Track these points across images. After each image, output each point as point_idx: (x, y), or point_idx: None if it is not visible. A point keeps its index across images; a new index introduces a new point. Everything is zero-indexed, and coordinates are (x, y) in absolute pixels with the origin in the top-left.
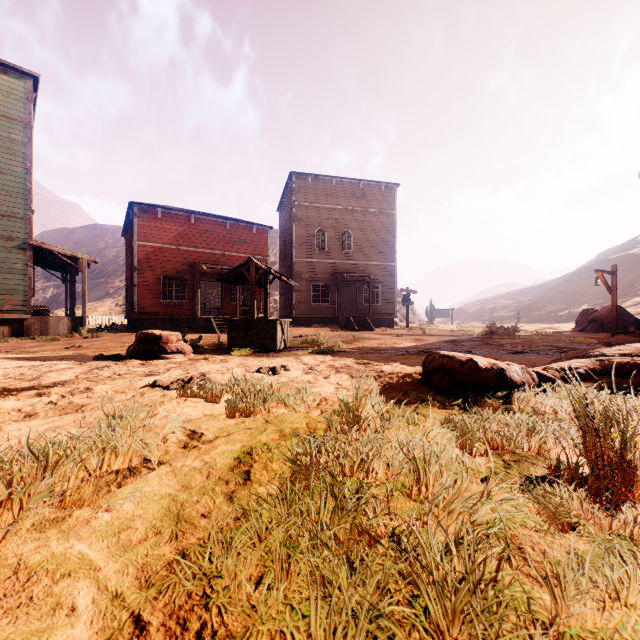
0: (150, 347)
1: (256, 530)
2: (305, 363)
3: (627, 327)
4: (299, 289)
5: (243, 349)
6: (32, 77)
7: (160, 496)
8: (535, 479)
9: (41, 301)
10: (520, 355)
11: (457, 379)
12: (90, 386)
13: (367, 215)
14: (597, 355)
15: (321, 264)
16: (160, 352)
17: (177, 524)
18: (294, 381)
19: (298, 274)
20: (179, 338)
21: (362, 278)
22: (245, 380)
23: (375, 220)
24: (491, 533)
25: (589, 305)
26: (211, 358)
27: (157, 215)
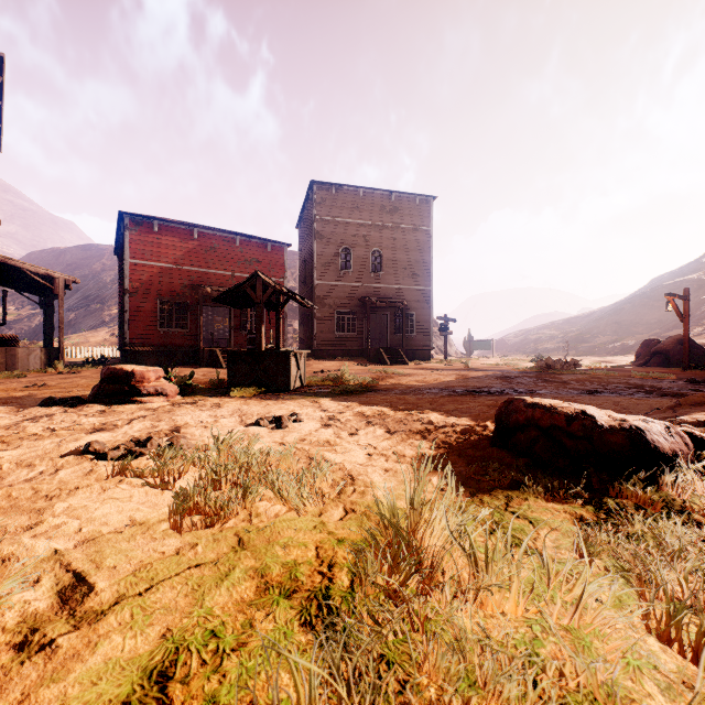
0: (118, 387)
1: None
2: (324, 409)
3: (696, 360)
4: (321, 316)
5: (246, 389)
6: None
7: None
8: None
9: (26, 331)
10: (599, 396)
11: (561, 443)
12: None
13: (399, 232)
14: None
15: (347, 288)
16: (132, 394)
17: None
18: (306, 441)
19: (320, 299)
20: (159, 375)
21: (394, 304)
22: (229, 442)
23: (408, 238)
24: None
25: (644, 336)
26: (200, 402)
27: (153, 228)
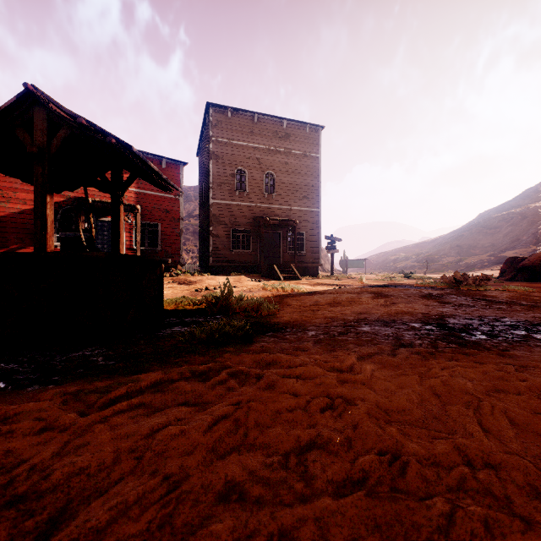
0: None
1: None
2: None
3: None
4: (217, 234)
5: None
6: None
7: None
8: None
9: None
10: None
11: None
12: None
13: (291, 157)
14: None
15: (242, 207)
16: None
17: None
18: None
19: (216, 217)
20: None
21: (286, 222)
22: None
23: (299, 163)
24: None
25: (483, 256)
26: None
27: None
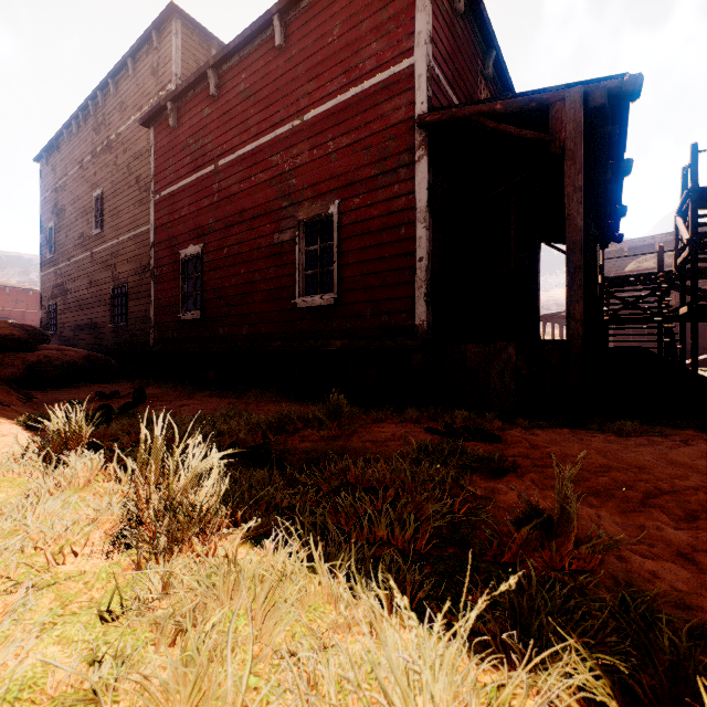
0: None
1: None
2: None
3: None
4: None
5: None
6: None
7: None
8: None
9: None
10: None
11: None
12: None
13: None
14: None
15: None
16: None
17: None
18: None
19: None
20: None
21: None
22: None
23: None
24: None
25: None
26: None
27: None
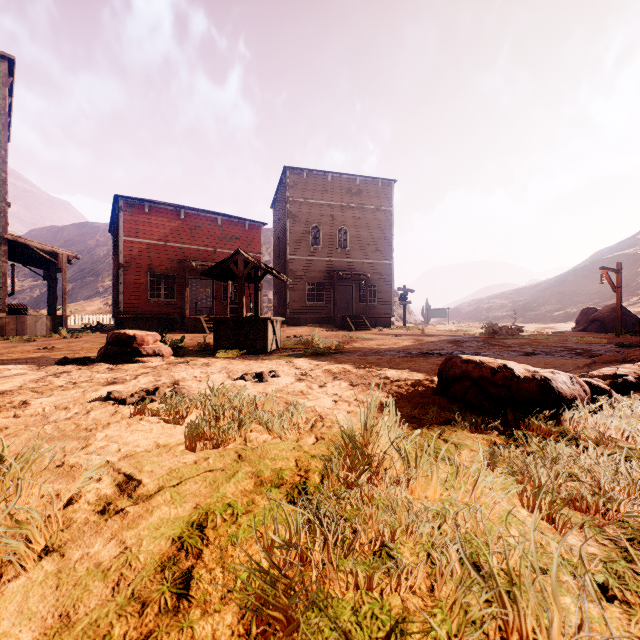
0: (122, 349)
1: None
2: (298, 367)
3: (629, 327)
4: (293, 288)
5: (230, 351)
6: (7, 59)
7: None
8: None
9: (28, 300)
10: (534, 357)
11: (487, 391)
12: (30, 399)
13: (363, 212)
14: None
15: (316, 262)
16: (134, 355)
17: None
18: (283, 391)
19: (292, 272)
20: (156, 339)
21: (358, 276)
22: (222, 391)
23: (372, 217)
24: None
25: (585, 305)
26: (192, 361)
27: (144, 209)
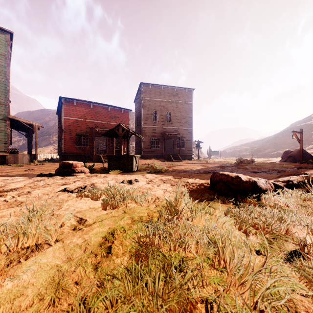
0: (67, 169)
1: (109, 299)
2: (147, 178)
3: (307, 159)
4: (145, 141)
5: (115, 170)
6: (9, 33)
7: (50, 267)
8: (290, 252)
9: (17, 147)
10: (257, 173)
11: (230, 187)
12: (30, 191)
13: (178, 104)
14: (302, 173)
15: (155, 128)
16: (72, 172)
17: (56, 292)
18: (141, 188)
19: (144, 133)
20: (82, 165)
21: (176, 135)
22: (114, 187)
23: (182, 106)
24: (274, 298)
25: (287, 149)
26: (98, 175)
27: (73, 103)
